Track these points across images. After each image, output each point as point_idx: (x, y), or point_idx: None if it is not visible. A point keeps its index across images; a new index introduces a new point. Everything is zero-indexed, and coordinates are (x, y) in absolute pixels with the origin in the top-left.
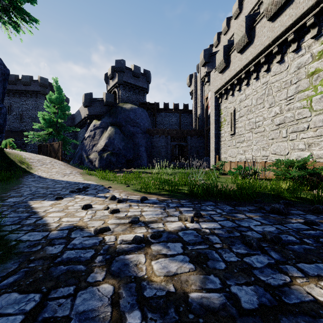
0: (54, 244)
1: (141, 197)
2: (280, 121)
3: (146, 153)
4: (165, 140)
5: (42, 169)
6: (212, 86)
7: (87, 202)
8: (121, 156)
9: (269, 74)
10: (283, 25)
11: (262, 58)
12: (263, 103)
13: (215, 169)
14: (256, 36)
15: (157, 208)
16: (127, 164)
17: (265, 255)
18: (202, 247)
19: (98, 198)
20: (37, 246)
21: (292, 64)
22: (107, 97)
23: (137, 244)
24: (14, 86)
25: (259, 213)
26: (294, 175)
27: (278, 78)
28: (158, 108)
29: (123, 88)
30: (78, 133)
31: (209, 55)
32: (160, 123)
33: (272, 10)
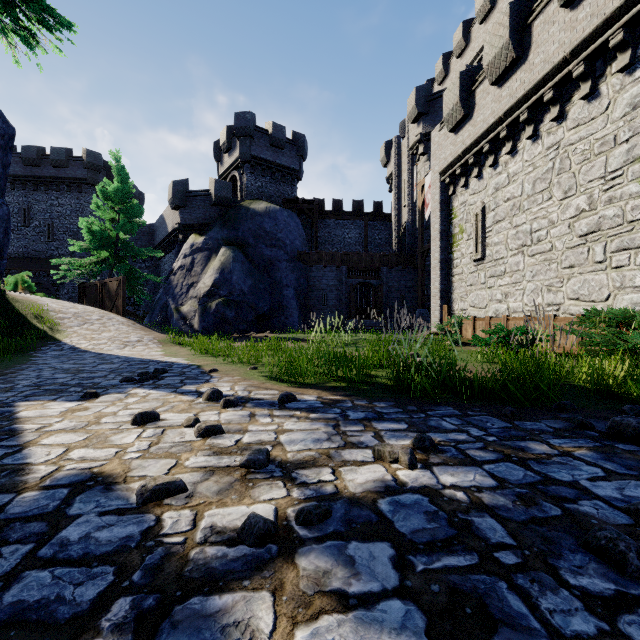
0: (5, 541)
1: (279, 394)
2: (589, 227)
3: (297, 301)
4: (336, 275)
5: (80, 332)
6: (435, 160)
7: (151, 406)
8: (247, 308)
9: (562, 127)
10: (598, 14)
11: (548, 92)
12: (548, 189)
13: (442, 334)
14: (534, 45)
15: (317, 423)
16: (258, 324)
17: None
18: (459, 560)
19: (180, 395)
20: None
21: (618, 100)
22: (219, 188)
23: (254, 544)
24: (36, 169)
25: (583, 439)
26: (636, 344)
27: (584, 134)
28: (322, 210)
29: (251, 169)
30: (162, 263)
31: (427, 99)
32: (326, 241)
33: None
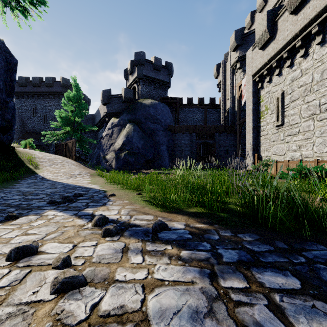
0: None
1: (153, 223)
2: None
3: (168, 152)
4: (189, 138)
5: (49, 169)
6: (249, 68)
7: (45, 231)
8: (140, 156)
9: None
10: None
11: None
12: None
13: (256, 171)
14: None
15: (190, 269)
16: (146, 165)
17: None
18: None
19: (77, 218)
20: None
21: None
22: (126, 93)
23: None
24: (39, 88)
25: None
26: None
27: None
28: (181, 103)
29: (143, 82)
30: (98, 134)
31: (242, 36)
32: (183, 120)
33: None
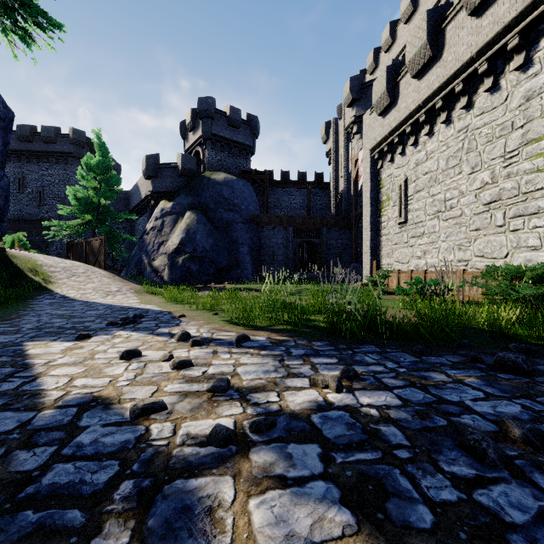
0: (36, 444)
1: (236, 336)
2: (491, 197)
3: (251, 256)
4: (284, 235)
5: (69, 283)
6: (366, 139)
7: (133, 345)
8: (208, 262)
9: (470, 114)
10: (498, 22)
11: (458, 85)
12: (459, 165)
13: (371, 285)
14: (447, 46)
15: (267, 358)
16: (218, 276)
17: (523, 484)
18: (368, 456)
19: (156, 336)
20: None
21: (515, 93)
22: (185, 161)
23: (219, 445)
24: (30, 145)
25: (473, 370)
26: (526, 294)
27: (488, 120)
28: (272, 180)
29: (212, 145)
30: (137, 224)
31: (360, 87)
32: (275, 206)
33: None
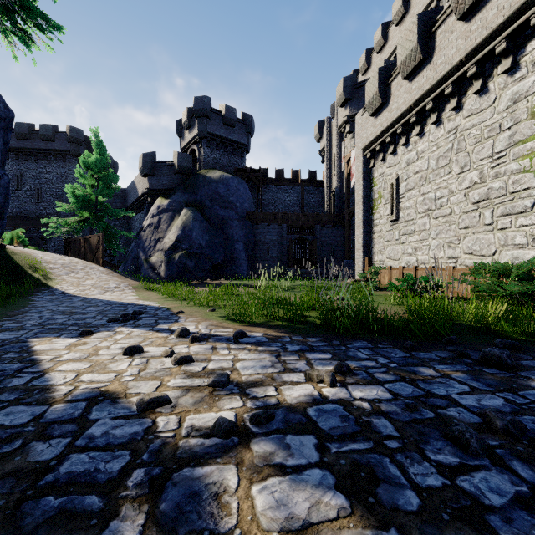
0: (51, 436)
1: (234, 332)
2: (480, 196)
3: (246, 253)
4: (278, 231)
5: (68, 280)
6: (359, 139)
7: (135, 341)
8: (204, 259)
9: (460, 115)
10: (486, 27)
11: (448, 87)
12: (448, 165)
13: (364, 281)
14: (437, 49)
15: (264, 354)
16: (214, 272)
17: (502, 471)
18: (360, 446)
19: (156, 332)
20: (14, 441)
21: (503, 96)
22: (181, 160)
23: (222, 437)
24: (28, 142)
25: (460, 365)
26: (512, 291)
27: (476, 122)
28: (266, 177)
29: (208, 143)
30: (133, 221)
31: (353, 87)
32: (270, 203)
33: (467, 1)
